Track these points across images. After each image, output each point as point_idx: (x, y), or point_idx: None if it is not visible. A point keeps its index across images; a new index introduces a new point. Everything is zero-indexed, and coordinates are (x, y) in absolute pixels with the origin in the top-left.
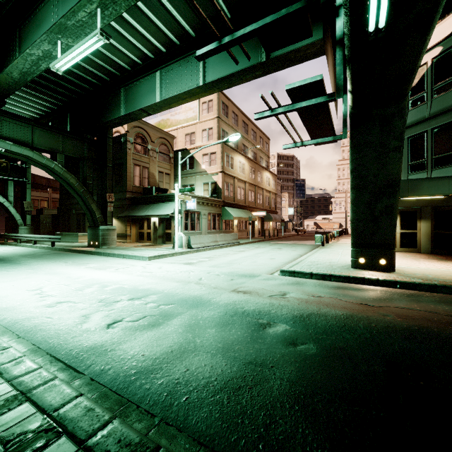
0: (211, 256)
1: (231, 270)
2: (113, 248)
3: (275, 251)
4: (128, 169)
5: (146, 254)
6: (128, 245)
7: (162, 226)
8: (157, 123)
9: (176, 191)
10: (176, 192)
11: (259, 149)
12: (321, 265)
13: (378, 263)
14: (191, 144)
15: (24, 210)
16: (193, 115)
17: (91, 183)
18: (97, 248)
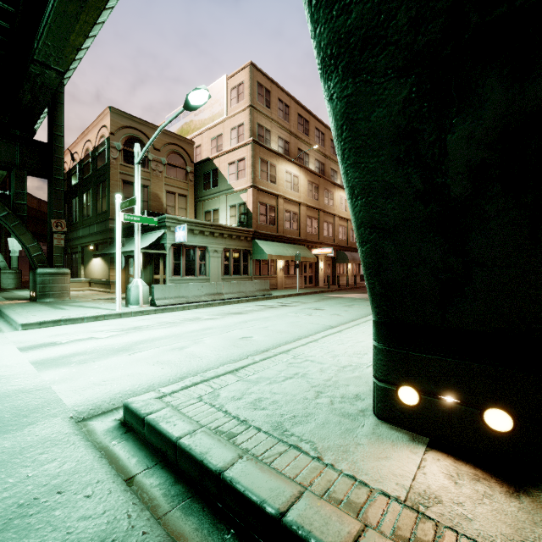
0: (145, 325)
1: (28, 385)
2: (45, 303)
3: (299, 314)
4: (112, 187)
5: (37, 318)
6: (94, 297)
7: (150, 269)
8: (180, 129)
9: (118, 206)
10: (117, 209)
11: (330, 158)
12: (290, 386)
13: (478, 422)
14: (218, 151)
15: (10, 249)
16: (220, 109)
17: (24, 204)
18: (31, 301)
